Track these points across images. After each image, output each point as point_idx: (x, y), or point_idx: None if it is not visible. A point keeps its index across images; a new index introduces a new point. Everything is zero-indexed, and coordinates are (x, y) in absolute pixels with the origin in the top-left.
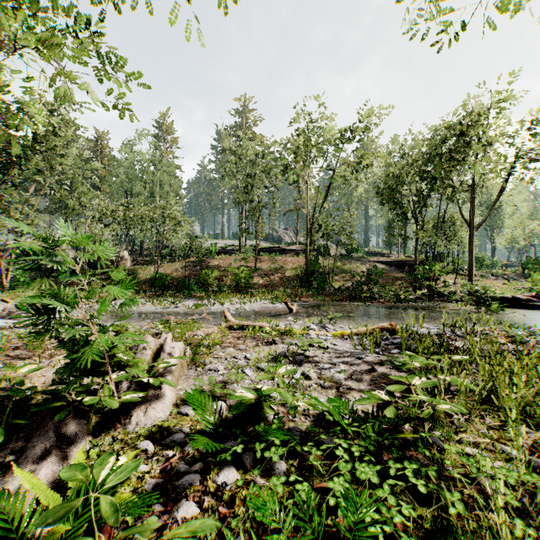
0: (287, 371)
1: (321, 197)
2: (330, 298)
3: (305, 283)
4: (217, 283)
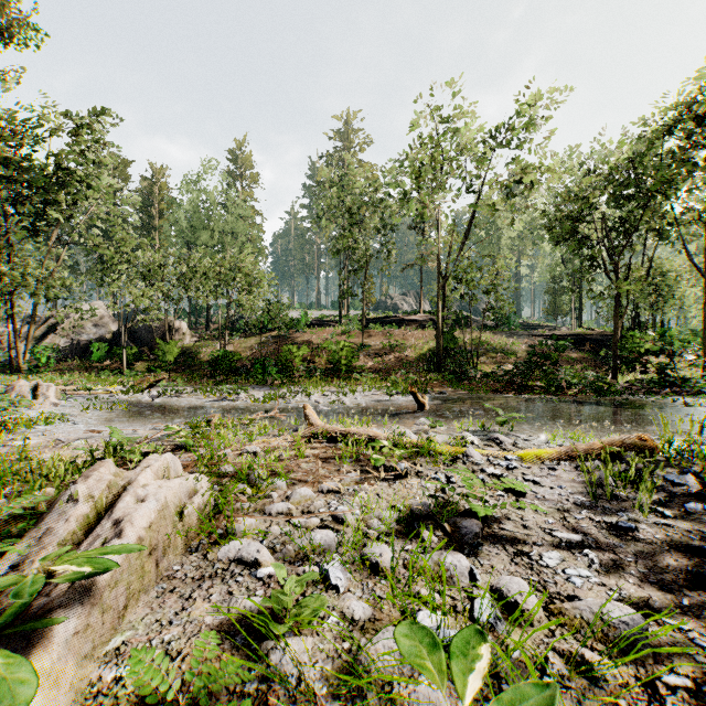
0: (504, 702)
1: (459, 241)
2: (479, 387)
3: (434, 367)
4: (306, 366)
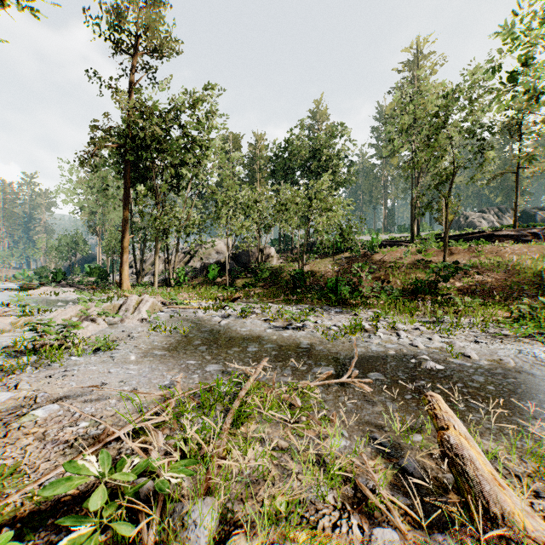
0: None
1: None
2: None
3: None
4: (380, 286)
